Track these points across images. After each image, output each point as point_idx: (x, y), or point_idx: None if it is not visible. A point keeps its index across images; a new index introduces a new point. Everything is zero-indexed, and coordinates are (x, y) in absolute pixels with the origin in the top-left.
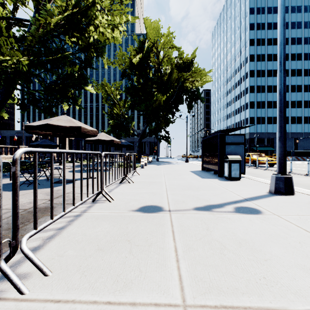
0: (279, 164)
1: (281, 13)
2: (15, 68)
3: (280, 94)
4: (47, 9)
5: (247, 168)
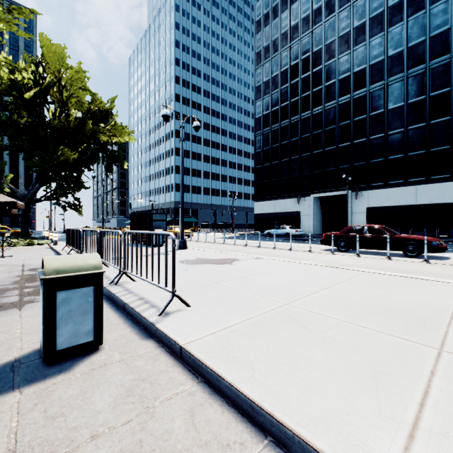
0: (181, 234)
1: (182, 155)
2: None
3: (181, 198)
4: None
5: (170, 240)
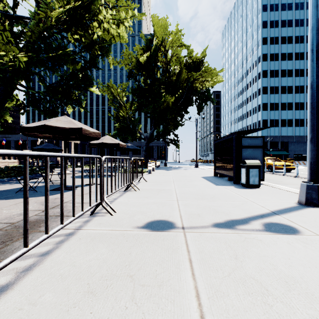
0: (311, 171)
1: None
2: (13, 66)
3: (312, 88)
4: (47, 2)
5: None
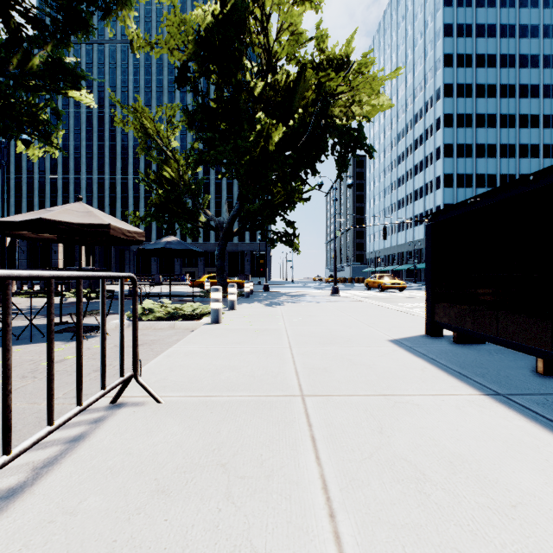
0: None
1: None
2: None
3: None
4: None
5: None
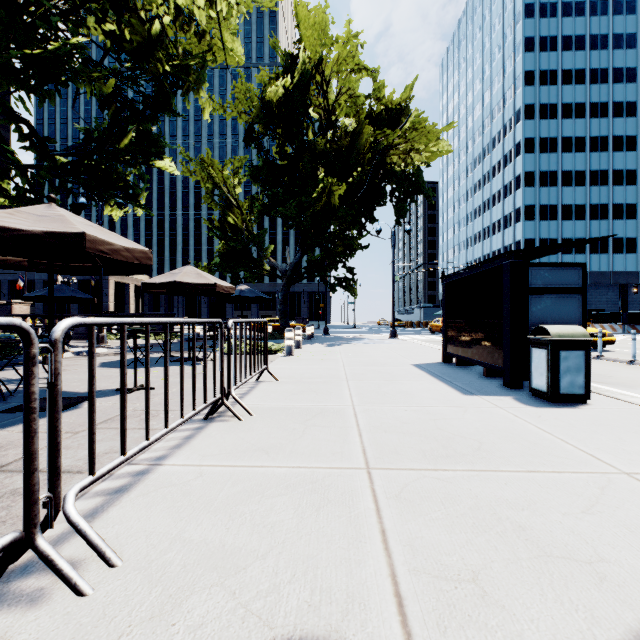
0: None
1: None
2: None
3: None
4: None
5: None
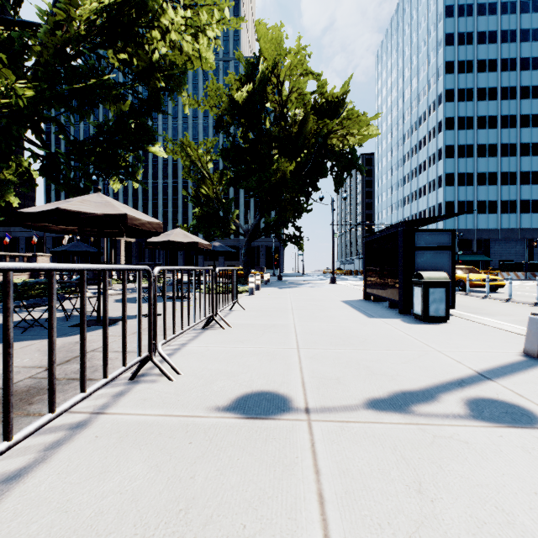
0: None
1: None
2: (10, 105)
3: None
4: None
5: None
